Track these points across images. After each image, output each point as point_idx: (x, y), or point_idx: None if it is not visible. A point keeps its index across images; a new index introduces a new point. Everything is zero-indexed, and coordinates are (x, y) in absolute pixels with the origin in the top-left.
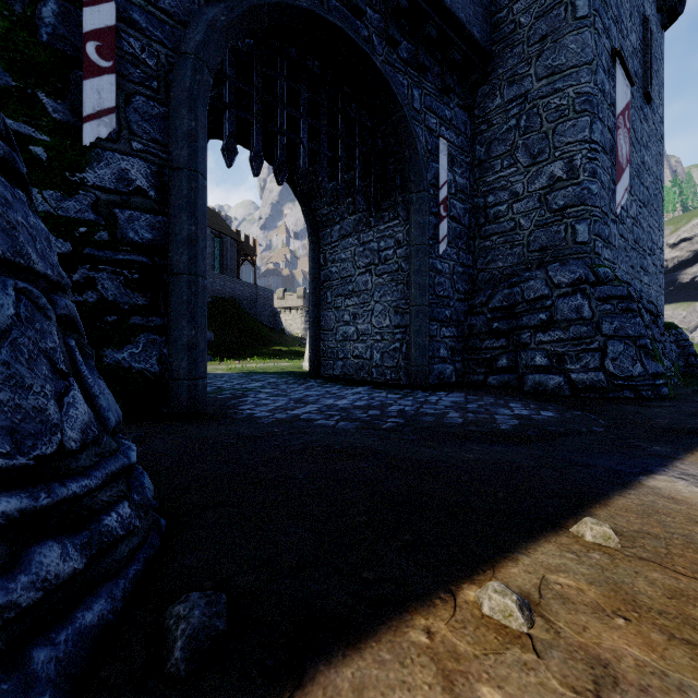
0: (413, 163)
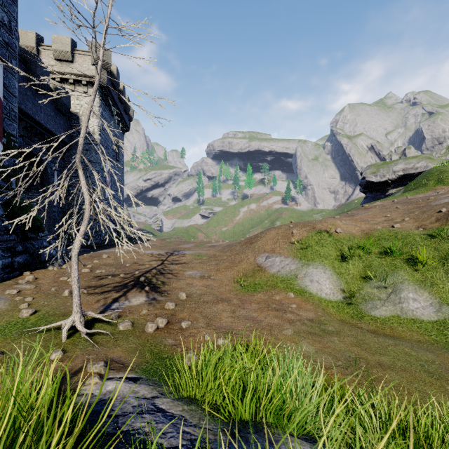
0: (48, 180)
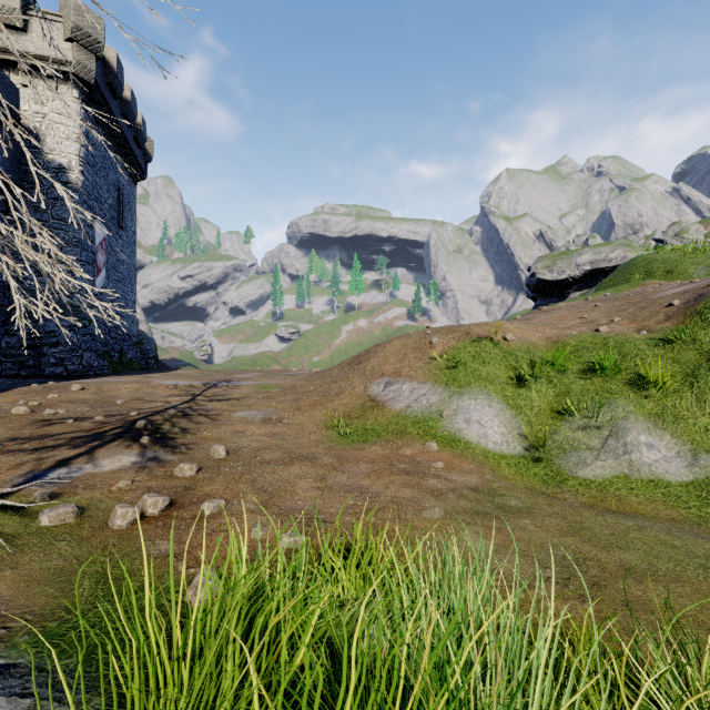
0: None
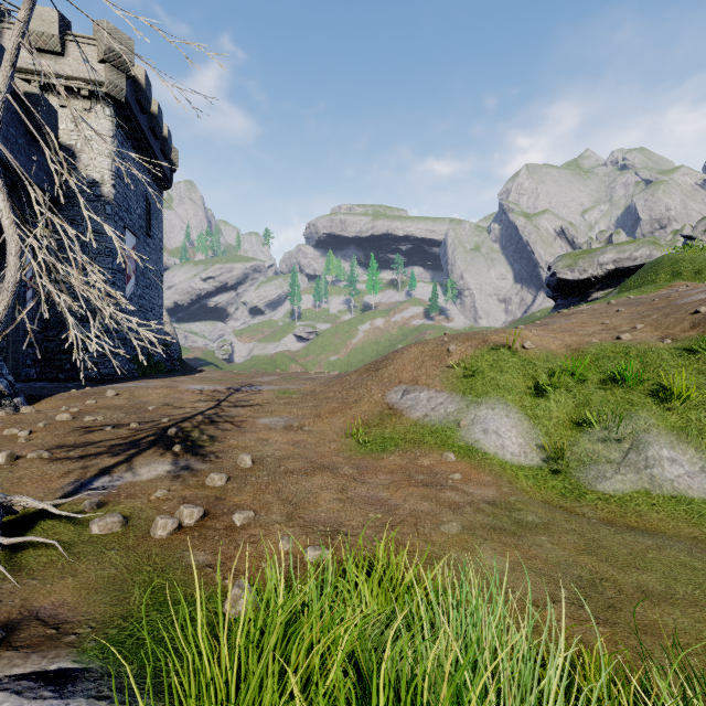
0: None
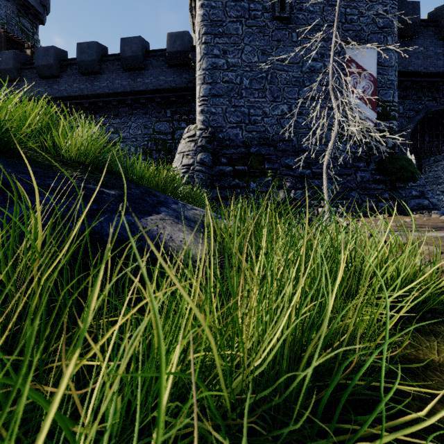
0: None
